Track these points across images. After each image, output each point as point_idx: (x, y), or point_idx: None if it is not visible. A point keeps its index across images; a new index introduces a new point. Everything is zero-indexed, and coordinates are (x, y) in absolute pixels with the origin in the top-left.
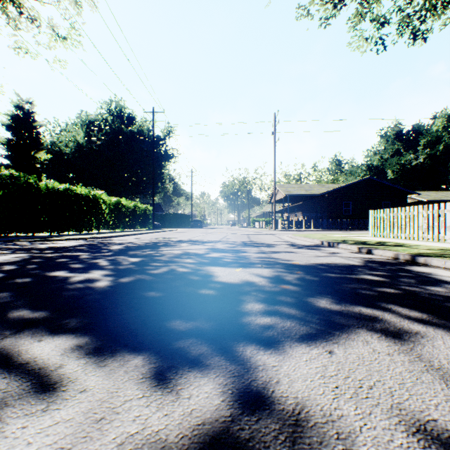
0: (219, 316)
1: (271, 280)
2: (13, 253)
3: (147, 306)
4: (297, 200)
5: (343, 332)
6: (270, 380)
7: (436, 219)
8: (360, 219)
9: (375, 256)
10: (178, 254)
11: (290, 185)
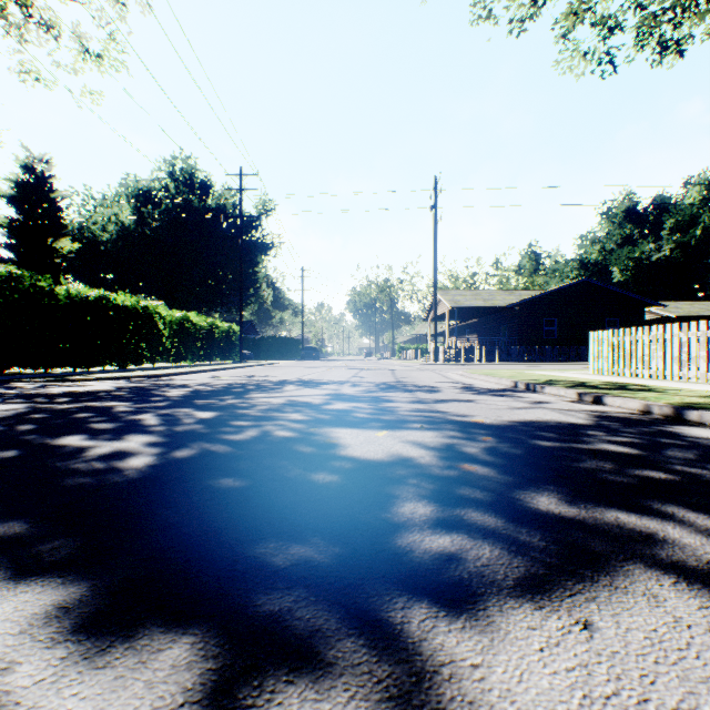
0: (350, 531)
1: (441, 455)
2: (1, 403)
3: (215, 510)
4: (469, 316)
5: (600, 573)
6: (471, 709)
7: (704, 345)
8: (571, 346)
9: (609, 409)
10: (278, 404)
11: (459, 291)
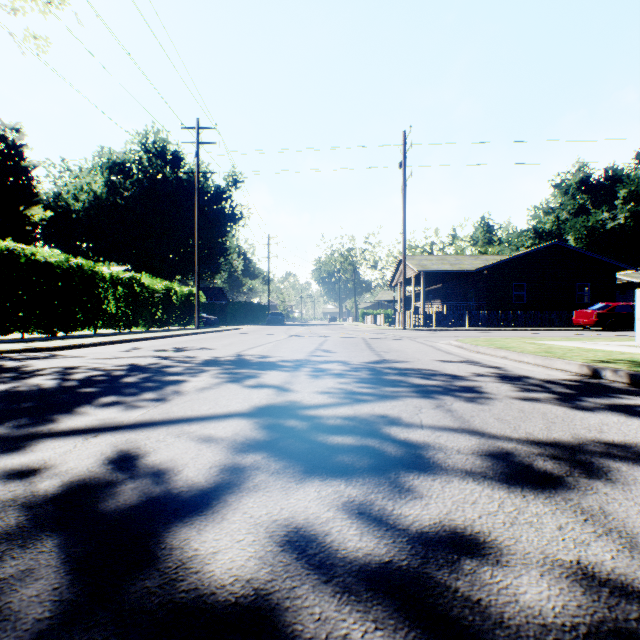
0: None
1: None
2: None
3: None
4: (434, 281)
5: None
6: None
7: None
8: (543, 311)
9: None
10: (35, 502)
11: (425, 256)
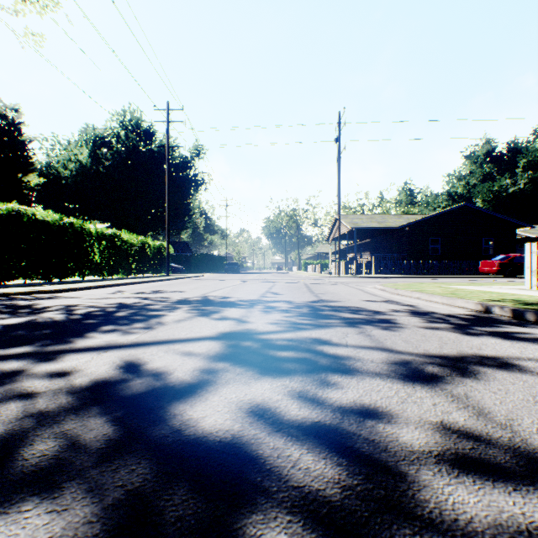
0: None
1: None
2: None
3: None
4: (364, 236)
5: None
6: None
7: None
8: (455, 261)
9: None
10: (76, 390)
11: (356, 216)
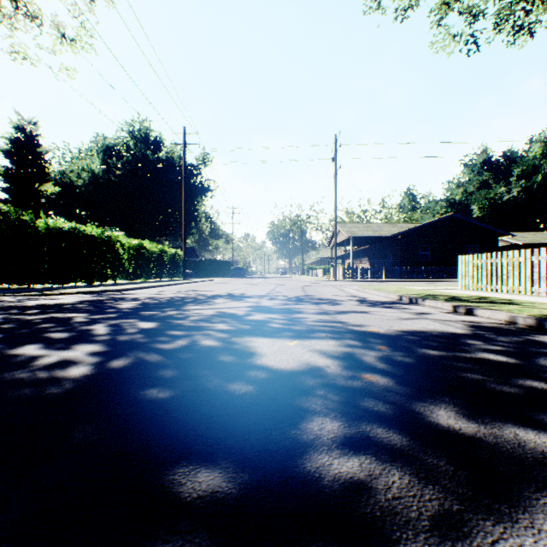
0: (260, 452)
1: (345, 364)
2: None
3: (133, 426)
4: (362, 243)
5: (517, 508)
6: None
7: None
8: (441, 267)
9: (480, 319)
10: (208, 315)
11: (354, 224)
